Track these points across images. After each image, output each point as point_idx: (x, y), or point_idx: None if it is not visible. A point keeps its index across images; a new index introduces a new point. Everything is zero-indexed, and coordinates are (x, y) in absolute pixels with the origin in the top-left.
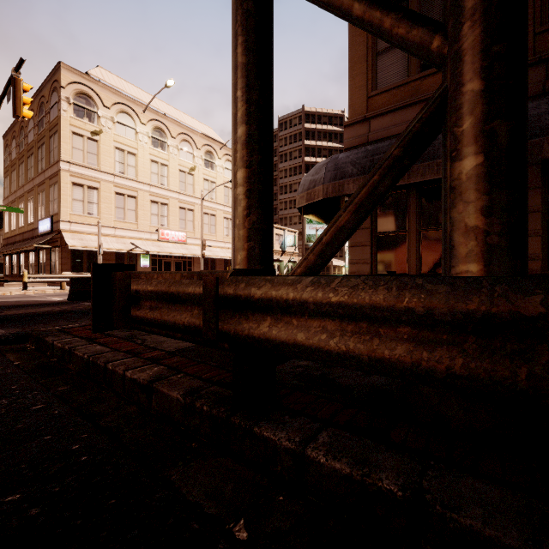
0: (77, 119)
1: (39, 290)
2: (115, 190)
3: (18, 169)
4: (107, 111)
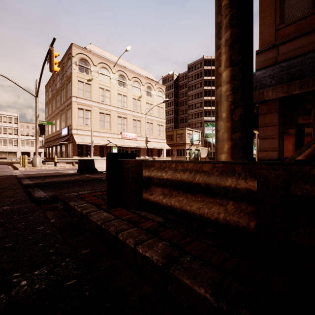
0: (80, 73)
1: (62, 166)
2: (99, 111)
3: (52, 103)
4: (95, 67)
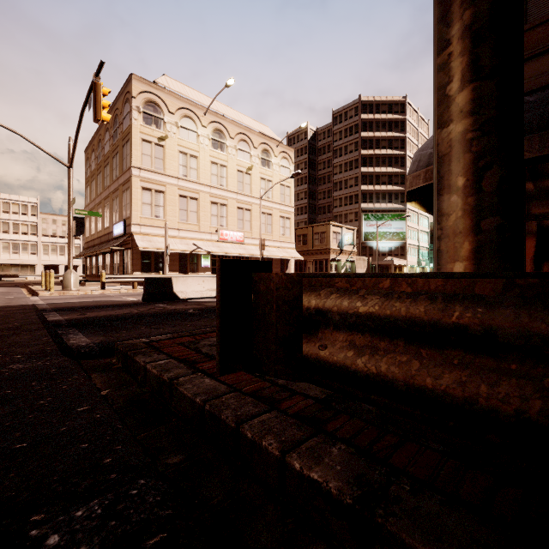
0: (146, 127)
1: (115, 290)
2: (179, 192)
3: (96, 179)
4: (172, 116)
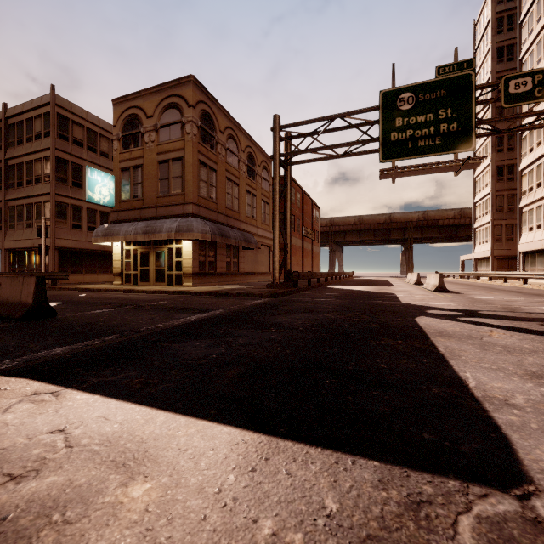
0: None
1: None
2: None
3: None
4: None
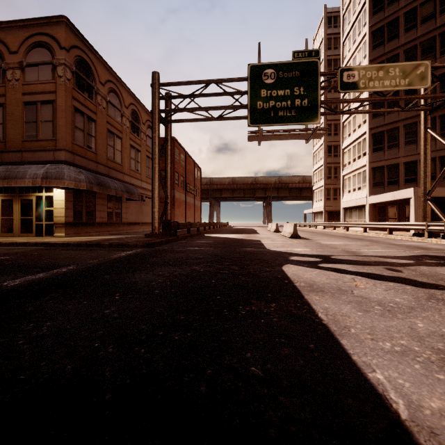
0: None
1: None
2: None
3: None
4: None
